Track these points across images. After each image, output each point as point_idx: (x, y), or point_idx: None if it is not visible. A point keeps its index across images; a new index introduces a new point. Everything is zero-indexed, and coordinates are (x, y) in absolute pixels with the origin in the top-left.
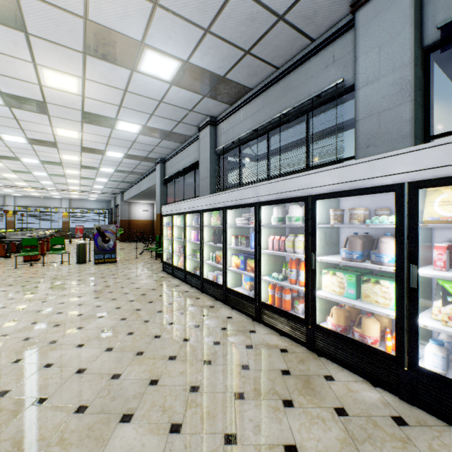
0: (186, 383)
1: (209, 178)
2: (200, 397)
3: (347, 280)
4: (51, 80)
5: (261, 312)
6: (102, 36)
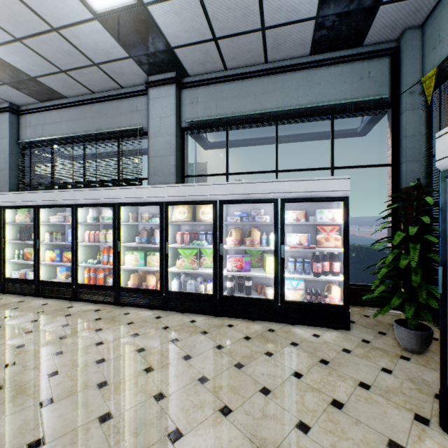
0: (10, 347)
1: (9, 170)
2: (28, 348)
3: (140, 256)
4: None
5: (78, 292)
6: None
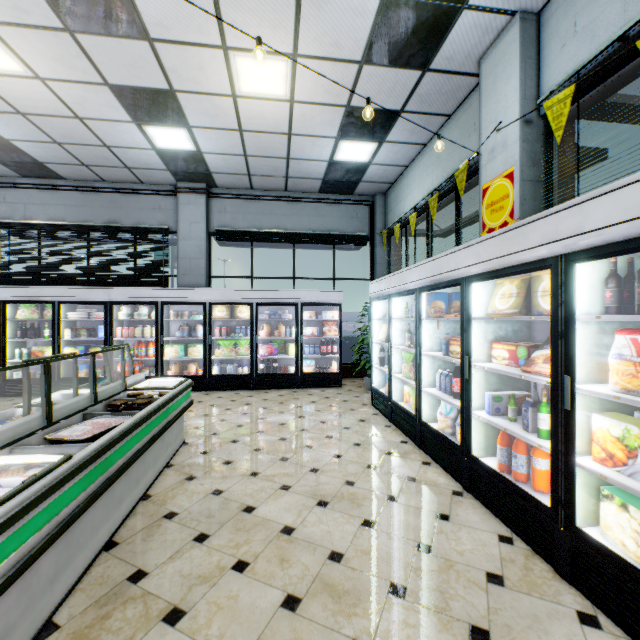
0: None
1: None
2: None
3: (180, 348)
4: None
5: None
6: None
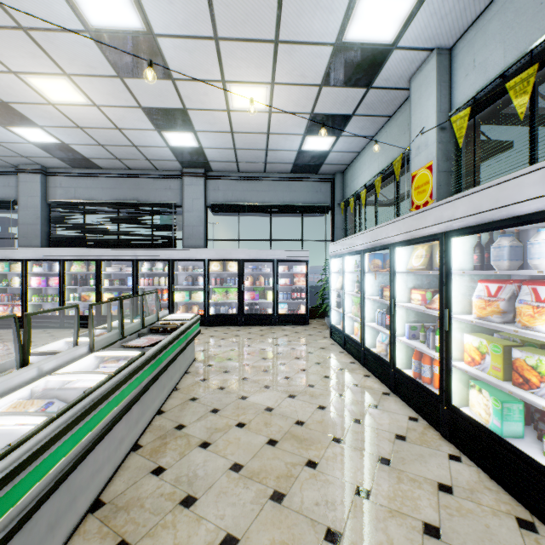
0: None
1: (41, 225)
2: None
3: (186, 294)
4: None
5: None
6: (4, 109)
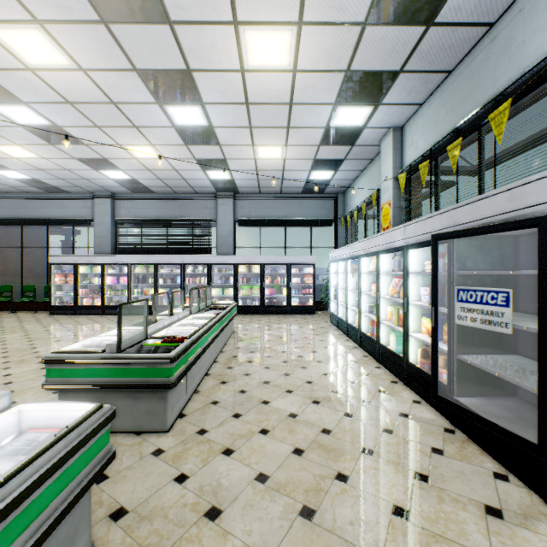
0: None
1: (111, 238)
2: None
3: (220, 290)
4: (6, 148)
5: None
6: (103, 162)
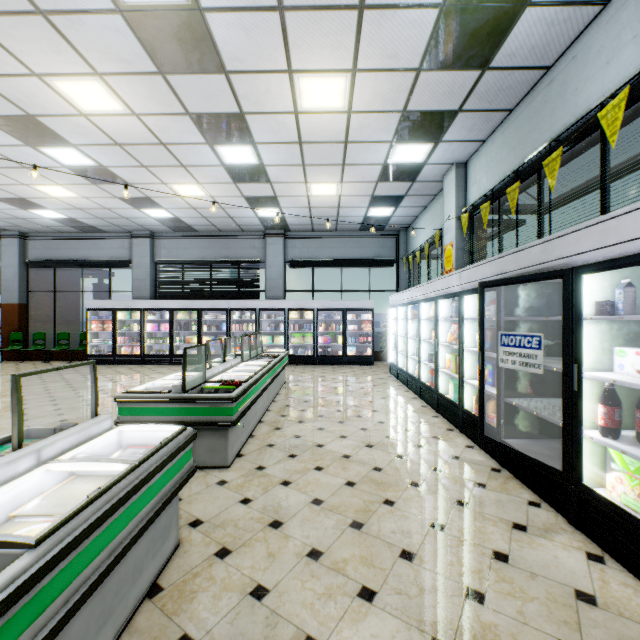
0: None
1: (150, 281)
2: None
3: (269, 338)
4: (47, 188)
5: None
6: (145, 200)
